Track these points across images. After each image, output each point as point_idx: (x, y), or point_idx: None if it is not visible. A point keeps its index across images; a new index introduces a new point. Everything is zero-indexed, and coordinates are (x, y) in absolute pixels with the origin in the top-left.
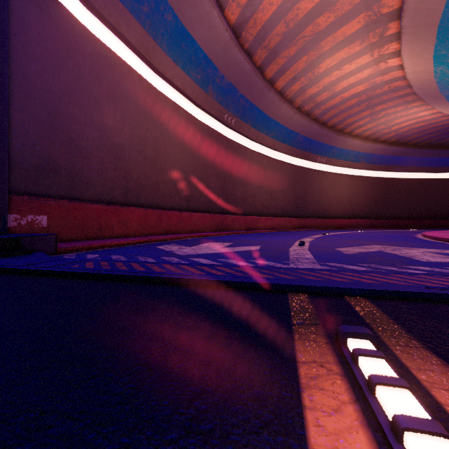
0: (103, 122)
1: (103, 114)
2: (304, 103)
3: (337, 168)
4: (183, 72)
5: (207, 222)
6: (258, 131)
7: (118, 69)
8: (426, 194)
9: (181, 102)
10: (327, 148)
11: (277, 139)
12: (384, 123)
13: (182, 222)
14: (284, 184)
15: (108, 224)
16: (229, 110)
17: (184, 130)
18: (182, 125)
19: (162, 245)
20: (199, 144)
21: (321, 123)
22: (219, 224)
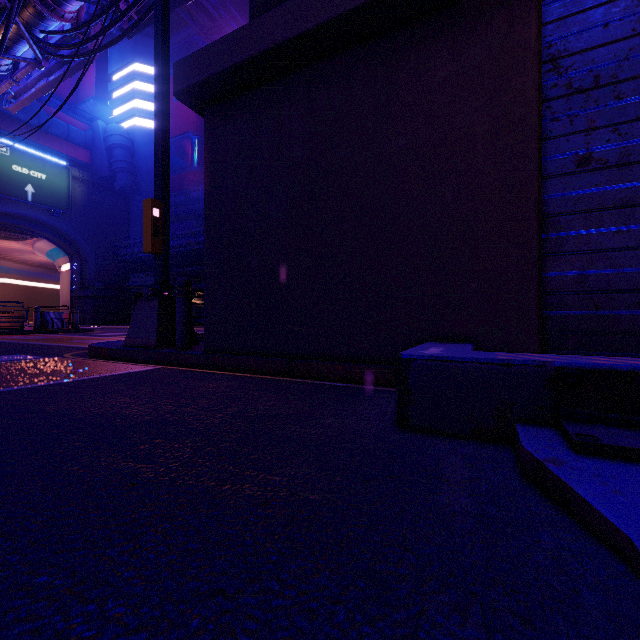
0: None
1: None
2: None
3: None
4: None
5: None
6: None
7: None
8: None
9: None
10: None
11: None
12: (30, 257)
13: None
14: None
15: None
16: None
17: None
18: None
19: None
20: None
21: None
22: None
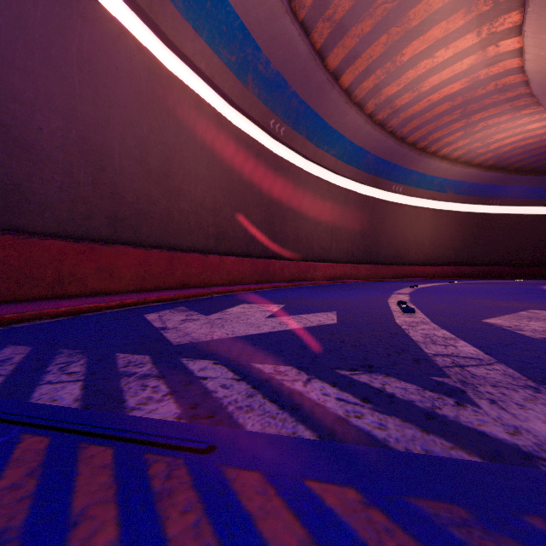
0: (71, 106)
1: (71, 93)
2: (378, 109)
3: (416, 200)
4: (209, 49)
5: (245, 269)
6: (316, 146)
7: (100, 24)
8: (530, 234)
9: (207, 97)
10: (405, 173)
11: (341, 158)
12: (481, 139)
13: (207, 270)
14: (349, 219)
15: (76, 274)
16: (276, 114)
17: (212, 136)
18: (209, 129)
19: (159, 310)
20: (234, 158)
21: (399, 139)
22: (262, 273)
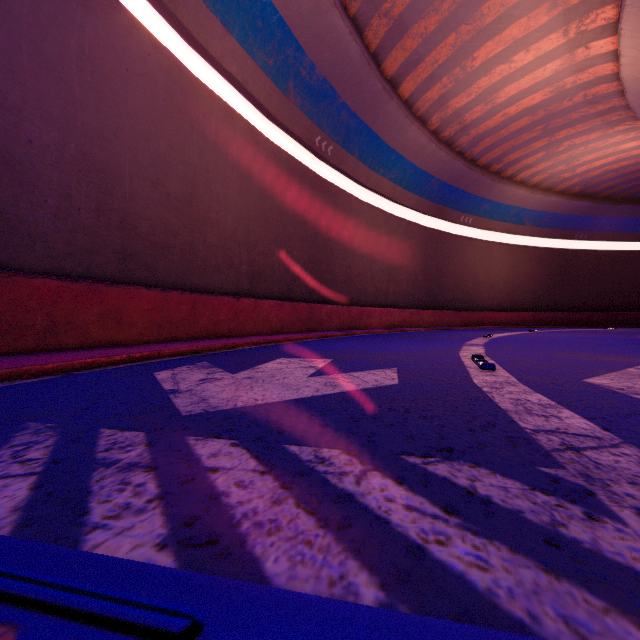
0: (70, 114)
1: (70, 98)
2: (444, 124)
3: (489, 234)
4: (241, 49)
5: (285, 315)
6: (370, 169)
7: (105, 15)
8: (623, 274)
9: (239, 107)
10: (475, 201)
11: (399, 184)
12: (566, 161)
13: (239, 317)
14: (410, 256)
15: (74, 321)
16: (322, 129)
17: (245, 155)
18: (241, 147)
19: (175, 366)
20: (272, 182)
21: (469, 160)
22: (306, 320)
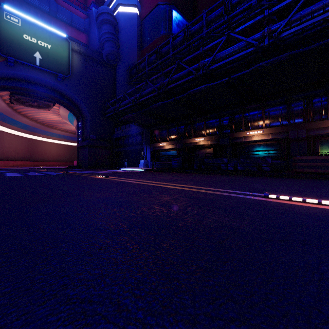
0: None
1: None
2: (34, 118)
3: (51, 140)
4: None
5: None
6: (10, 125)
7: None
8: None
9: None
10: (45, 132)
11: (20, 127)
12: (69, 127)
13: None
14: (23, 146)
15: None
16: None
17: None
18: None
19: None
20: None
21: (42, 124)
22: None
